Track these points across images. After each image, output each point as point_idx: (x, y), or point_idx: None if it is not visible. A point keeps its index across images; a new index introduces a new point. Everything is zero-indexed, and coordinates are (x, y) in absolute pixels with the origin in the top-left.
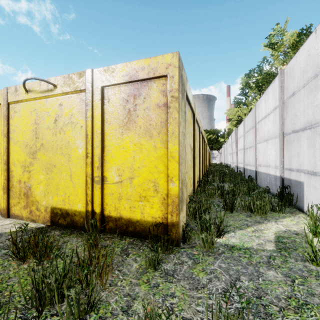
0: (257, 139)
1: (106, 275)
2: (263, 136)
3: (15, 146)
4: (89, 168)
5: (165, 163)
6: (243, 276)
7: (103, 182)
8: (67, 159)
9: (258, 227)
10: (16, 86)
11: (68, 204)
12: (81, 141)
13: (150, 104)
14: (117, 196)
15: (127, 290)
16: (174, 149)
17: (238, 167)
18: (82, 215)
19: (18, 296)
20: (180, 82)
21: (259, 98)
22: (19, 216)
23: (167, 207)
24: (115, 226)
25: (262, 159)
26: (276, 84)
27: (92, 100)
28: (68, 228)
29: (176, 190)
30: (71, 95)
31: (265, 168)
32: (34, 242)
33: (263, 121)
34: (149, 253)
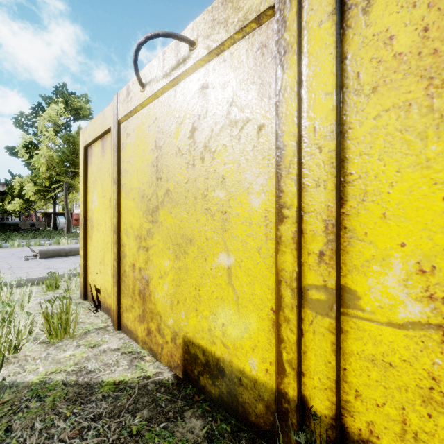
0: None
1: None
2: None
3: (128, 200)
4: (290, 255)
5: None
6: None
7: (339, 308)
8: (218, 224)
9: None
10: (128, 85)
11: (221, 344)
12: (259, 172)
13: None
14: (414, 382)
15: None
16: None
17: None
18: (261, 395)
19: None
20: None
21: None
22: (132, 332)
23: None
24: None
25: None
26: None
27: (298, 26)
28: (221, 411)
29: None
30: (230, 50)
31: None
32: None
33: None
34: None
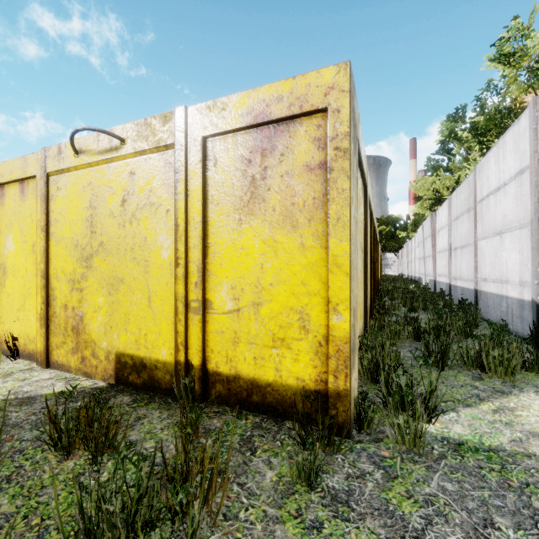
0: (478, 231)
1: (216, 493)
2: (492, 226)
3: (59, 247)
4: (181, 285)
5: (322, 276)
6: (500, 517)
7: (205, 310)
8: (142, 268)
9: (503, 402)
10: (60, 145)
11: (144, 348)
12: (167, 237)
13: (293, 165)
14: (230, 336)
15: (260, 533)
16: (340, 250)
17: (436, 283)
18: (168, 369)
19: (55, 530)
20: (352, 120)
21: (480, 156)
22: (64, 365)
23: (326, 360)
24: (227, 391)
25: (489, 269)
26: (524, 125)
27: (186, 162)
28: (144, 391)
29: (345, 329)
30: (150, 156)
31: (496, 286)
32: (86, 419)
33: (493, 197)
34: (294, 449)
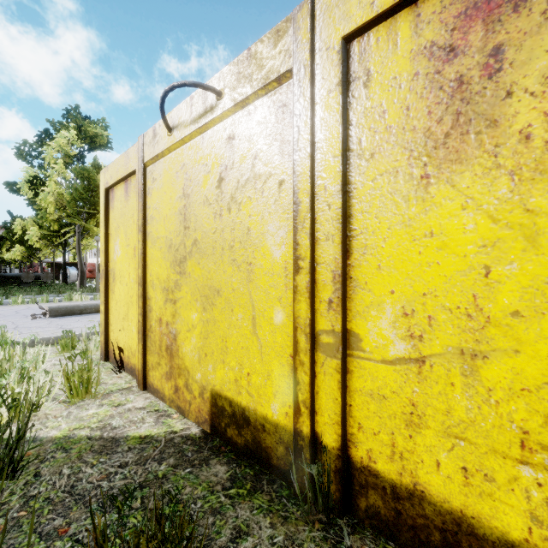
0: None
1: None
2: None
3: (154, 249)
4: (304, 303)
5: None
6: None
7: (345, 350)
8: (244, 275)
9: None
10: (155, 127)
11: (246, 394)
12: (280, 225)
13: None
14: (400, 409)
15: None
16: None
17: None
18: (282, 437)
19: None
20: None
21: None
22: (159, 391)
23: None
24: (392, 513)
25: None
26: None
27: (311, 93)
28: (246, 459)
29: None
30: (255, 104)
31: None
32: None
33: None
34: None
